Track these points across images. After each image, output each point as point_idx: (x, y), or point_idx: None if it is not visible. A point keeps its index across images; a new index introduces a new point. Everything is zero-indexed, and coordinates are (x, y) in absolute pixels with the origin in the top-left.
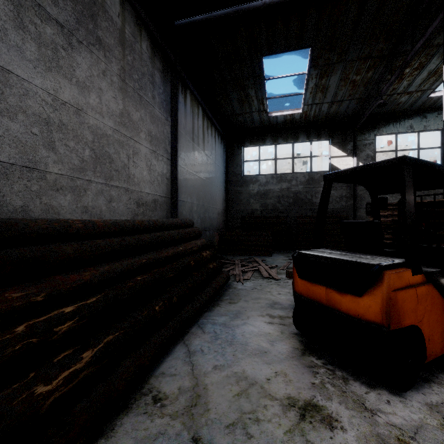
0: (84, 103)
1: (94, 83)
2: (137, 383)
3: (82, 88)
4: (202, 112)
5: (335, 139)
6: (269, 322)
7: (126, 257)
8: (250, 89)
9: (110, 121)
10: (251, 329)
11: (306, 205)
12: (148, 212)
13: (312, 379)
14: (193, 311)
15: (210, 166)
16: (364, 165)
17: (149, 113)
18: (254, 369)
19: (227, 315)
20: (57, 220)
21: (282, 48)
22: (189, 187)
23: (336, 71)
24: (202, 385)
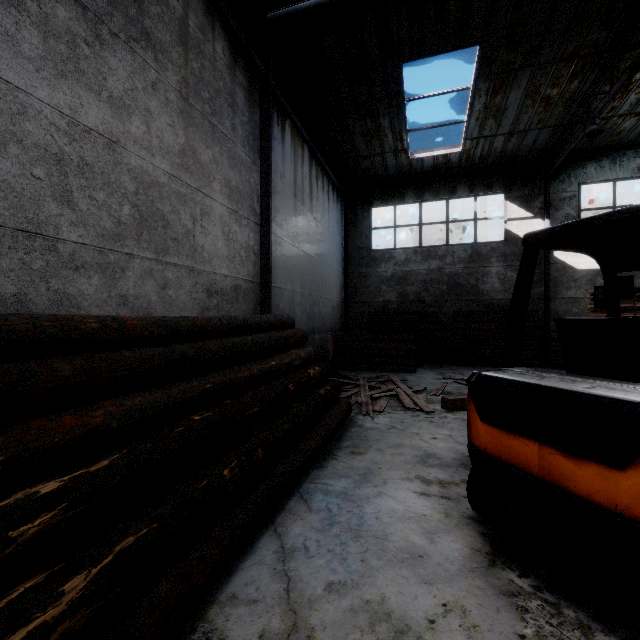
0: (121, 131)
1: (137, 101)
2: (183, 623)
3: (119, 108)
4: (308, 154)
5: (514, 192)
6: (422, 493)
7: (178, 378)
8: (382, 117)
9: (164, 162)
10: (391, 507)
11: (468, 293)
12: (225, 305)
13: (518, 625)
14: (292, 470)
15: (321, 236)
16: (611, 212)
17: (227, 152)
18: (403, 595)
19: (350, 476)
20: (52, 317)
21: (432, 49)
22: (288, 267)
23: (518, 81)
24: (304, 629)
